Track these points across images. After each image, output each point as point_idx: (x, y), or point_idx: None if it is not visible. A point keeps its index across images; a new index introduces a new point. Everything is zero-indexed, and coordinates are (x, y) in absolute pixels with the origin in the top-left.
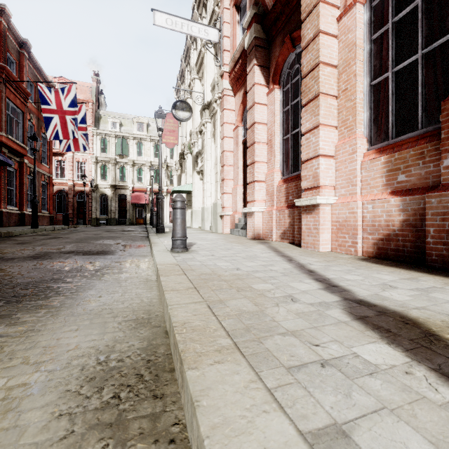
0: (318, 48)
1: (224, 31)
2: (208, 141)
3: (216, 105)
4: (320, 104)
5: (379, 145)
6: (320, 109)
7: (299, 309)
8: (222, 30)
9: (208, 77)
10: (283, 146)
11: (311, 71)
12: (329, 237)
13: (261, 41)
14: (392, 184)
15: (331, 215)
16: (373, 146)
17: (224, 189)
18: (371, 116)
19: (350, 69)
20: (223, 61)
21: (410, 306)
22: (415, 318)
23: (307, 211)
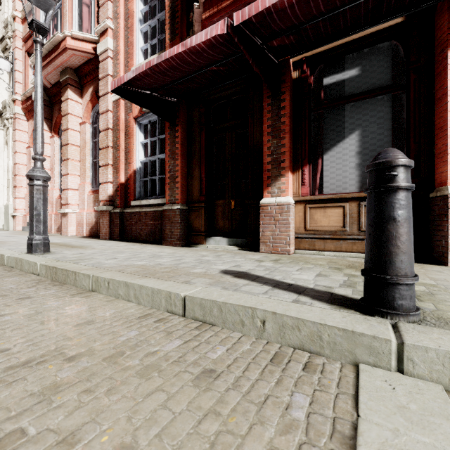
0: (68, 136)
1: (17, 66)
2: (0, 146)
3: (8, 122)
4: (69, 164)
5: (95, 189)
6: (69, 167)
7: (17, 243)
8: (14, 63)
9: (0, 87)
10: (61, 174)
11: (66, 145)
12: (75, 229)
13: (45, 101)
14: (95, 206)
15: (76, 218)
16: (93, 188)
17: (16, 195)
18: (93, 175)
19: (84, 151)
20: (15, 90)
21: (56, 242)
22: (51, 243)
23: (64, 216)
